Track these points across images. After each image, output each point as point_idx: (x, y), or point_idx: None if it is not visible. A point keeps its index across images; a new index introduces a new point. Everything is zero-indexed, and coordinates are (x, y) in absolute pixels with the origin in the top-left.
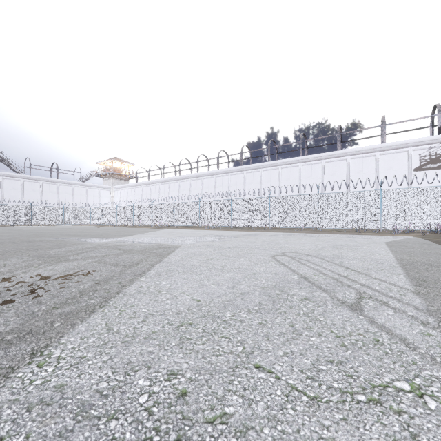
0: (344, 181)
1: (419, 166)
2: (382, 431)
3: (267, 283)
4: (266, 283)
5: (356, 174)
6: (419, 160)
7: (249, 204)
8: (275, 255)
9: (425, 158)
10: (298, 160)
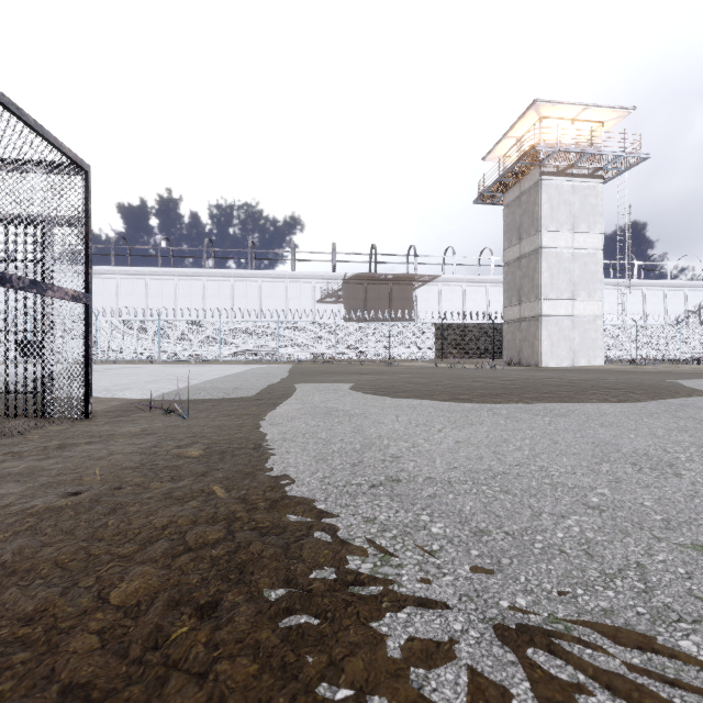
0: (255, 306)
1: (320, 299)
2: (170, 386)
3: (150, 380)
4: (149, 380)
5: (268, 300)
6: (321, 293)
7: (129, 329)
8: (158, 375)
9: (325, 292)
10: (201, 272)
